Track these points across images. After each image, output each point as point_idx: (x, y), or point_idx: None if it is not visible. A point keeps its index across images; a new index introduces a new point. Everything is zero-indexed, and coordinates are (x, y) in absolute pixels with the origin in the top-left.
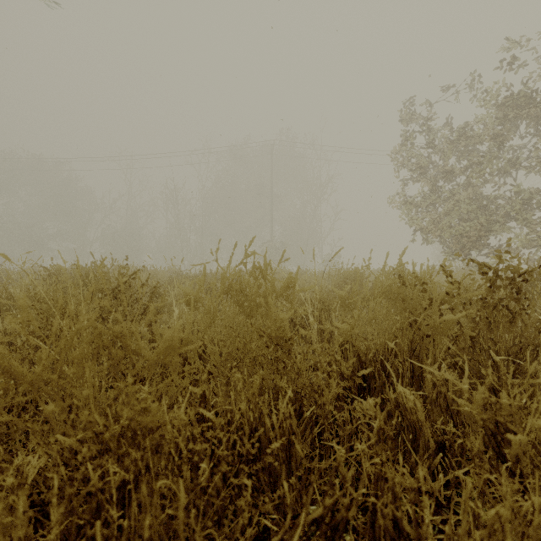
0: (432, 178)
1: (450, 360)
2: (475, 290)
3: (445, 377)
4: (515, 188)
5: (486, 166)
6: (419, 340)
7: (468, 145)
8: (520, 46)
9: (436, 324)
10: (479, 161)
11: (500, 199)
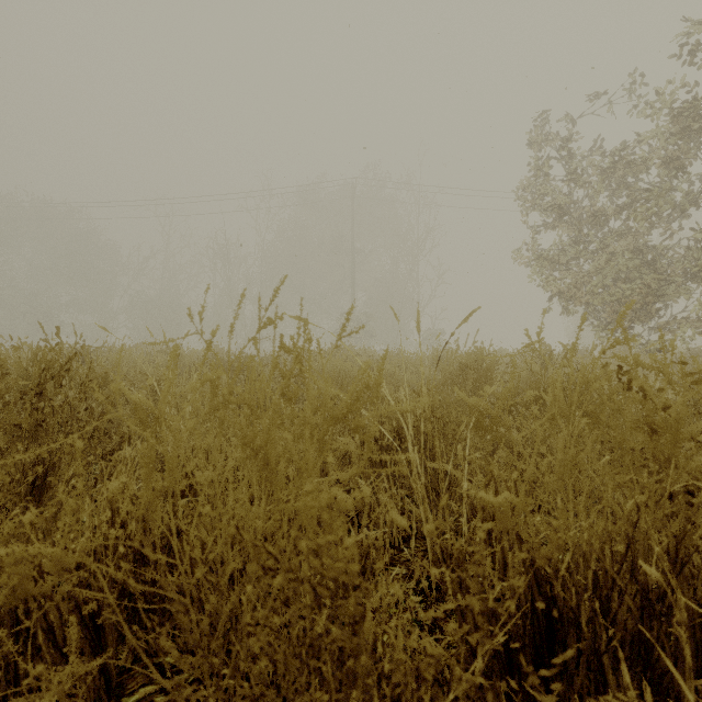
0: (576, 222)
1: None
2: None
3: None
4: (699, 234)
5: (656, 202)
6: (701, 538)
7: (626, 177)
8: None
9: None
10: (646, 196)
11: (673, 250)
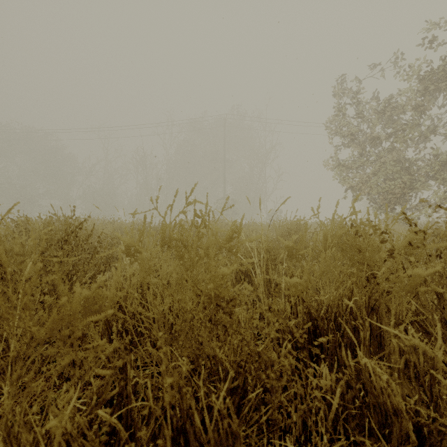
0: (361, 143)
1: (413, 318)
2: (417, 240)
3: (415, 343)
4: (434, 151)
5: (409, 132)
6: (378, 296)
7: (392, 115)
8: (439, 26)
9: (400, 279)
10: (403, 128)
11: (421, 161)
